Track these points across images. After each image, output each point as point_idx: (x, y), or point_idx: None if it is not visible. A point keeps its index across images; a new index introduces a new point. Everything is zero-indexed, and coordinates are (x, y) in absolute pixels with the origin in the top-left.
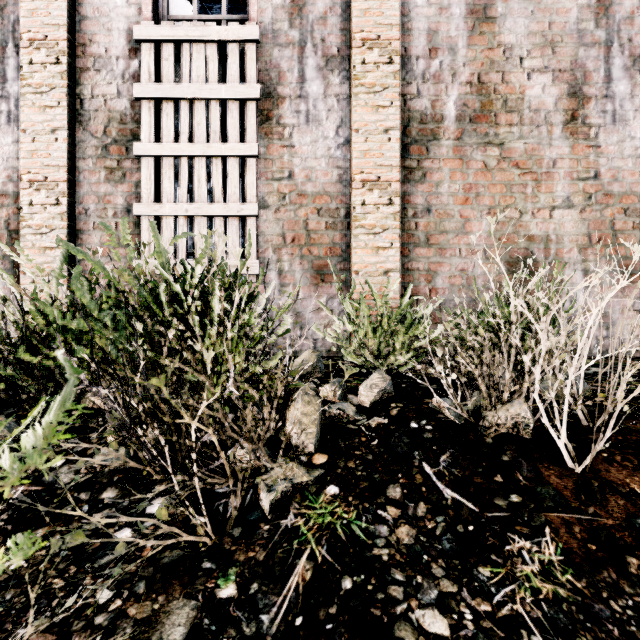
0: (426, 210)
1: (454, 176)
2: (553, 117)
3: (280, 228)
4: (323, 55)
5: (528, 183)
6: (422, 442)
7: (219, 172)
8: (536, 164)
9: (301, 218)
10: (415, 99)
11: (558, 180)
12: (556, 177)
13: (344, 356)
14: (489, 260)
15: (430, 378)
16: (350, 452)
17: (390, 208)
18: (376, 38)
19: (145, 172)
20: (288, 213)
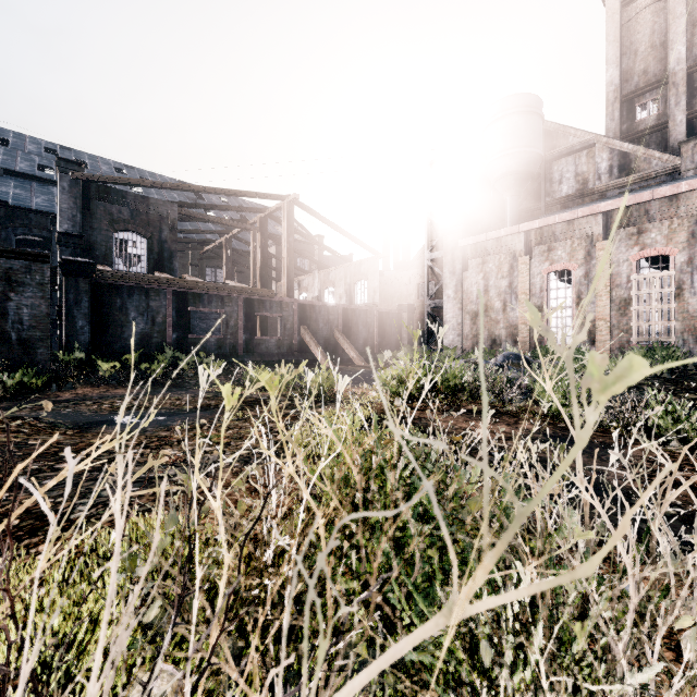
0: None
1: None
2: None
3: (683, 327)
4: None
5: None
6: None
7: (660, 312)
8: None
9: (691, 324)
10: None
11: None
12: None
13: None
14: None
15: None
16: None
17: None
18: None
19: (633, 314)
20: (686, 322)
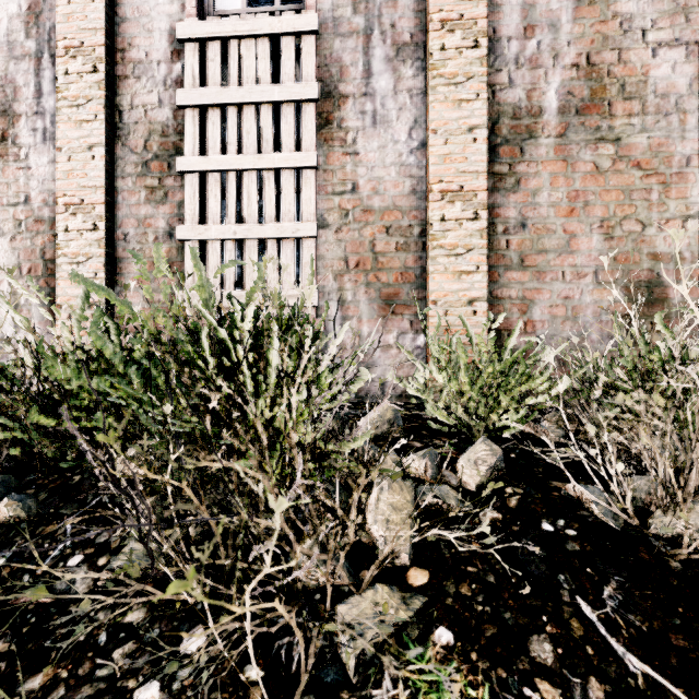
0: (520, 225)
1: (556, 182)
2: (687, 102)
3: (342, 251)
4: (393, 43)
5: (653, 187)
6: (567, 558)
7: (271, 187)
8: (664, 163)
9: (367, 238)
10: (506, 89)
11: (694, 182)
12: (691, 178)
13: (427, 410)
14: (601, 285)
15: (543, 443)
16: (460, 568)
17: (476, 223)
18: (458, 18)
19: (189, 190)
20: (351, 233)
